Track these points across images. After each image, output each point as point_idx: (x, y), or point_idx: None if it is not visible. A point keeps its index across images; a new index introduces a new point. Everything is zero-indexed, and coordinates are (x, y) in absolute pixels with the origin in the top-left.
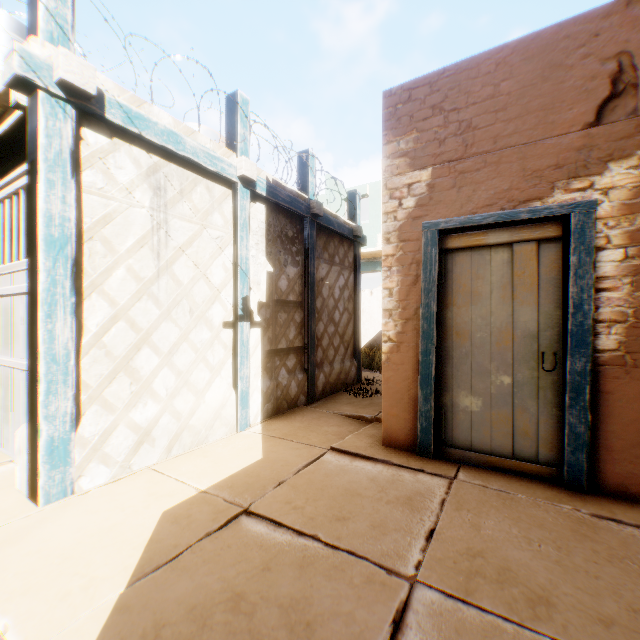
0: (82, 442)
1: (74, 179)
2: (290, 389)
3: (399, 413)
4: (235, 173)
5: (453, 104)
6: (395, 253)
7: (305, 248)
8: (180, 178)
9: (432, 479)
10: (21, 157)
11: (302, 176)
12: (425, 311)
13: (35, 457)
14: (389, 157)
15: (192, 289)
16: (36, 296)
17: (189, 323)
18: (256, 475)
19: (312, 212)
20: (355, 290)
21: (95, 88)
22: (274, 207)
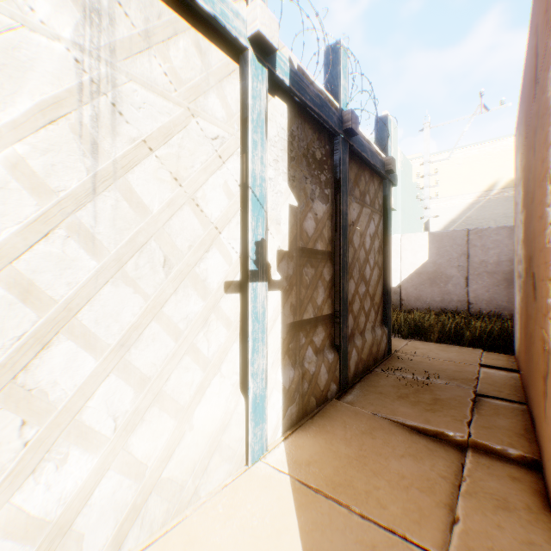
0: None
1: None
2: (319, 377)
3: None
4: (244, 32)
5: None
6: None
7: (335, 178)
8: (144, 10)
9: None
10: None
11: (331, 80)
12: None
13: None
14: None
15: (168, 223)
16: None
17: (163, 285)
18: None
19: (346, 127)
20: (385, 240)
21: None
22: (298, 111)
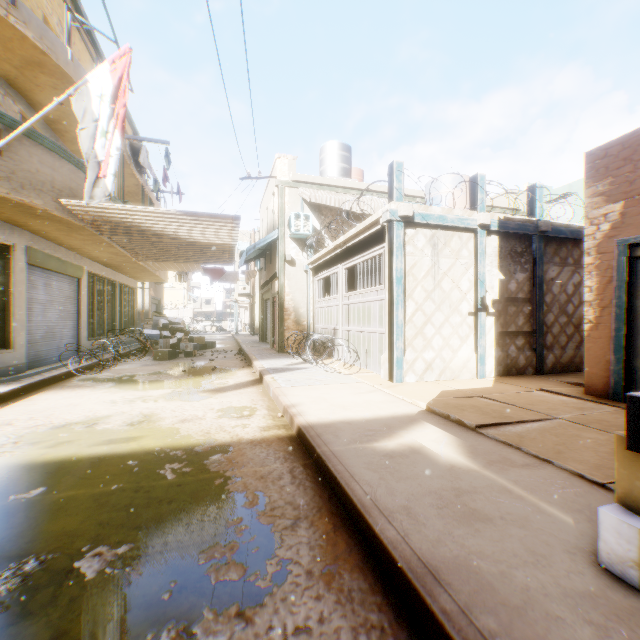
0: (406, 362)
1: (403, 252)
2: (518, 360)
3: (596, 372)
4: (475, 223)
5: (639, 155)
6: (592, 262)
7: (532, 258)
8: (444, 236)
9: (608, 407)
10: (379, 243)
11: (530, 204)
12: (615, 301)
13: (391, 364)
14: (588, 197)
15: (450, 294)
16: (392, 301)
17: (449, 312)
18: (486, 390)
19: (539, 230)
20: None
21: (412, 213)
22: (504, 235)
